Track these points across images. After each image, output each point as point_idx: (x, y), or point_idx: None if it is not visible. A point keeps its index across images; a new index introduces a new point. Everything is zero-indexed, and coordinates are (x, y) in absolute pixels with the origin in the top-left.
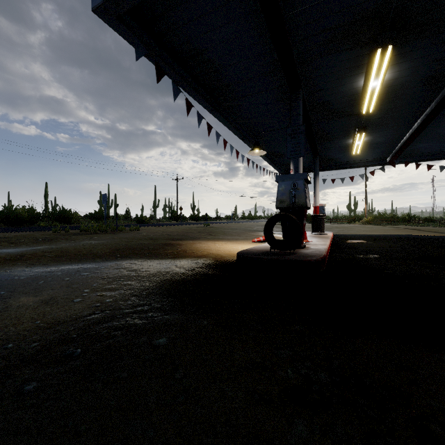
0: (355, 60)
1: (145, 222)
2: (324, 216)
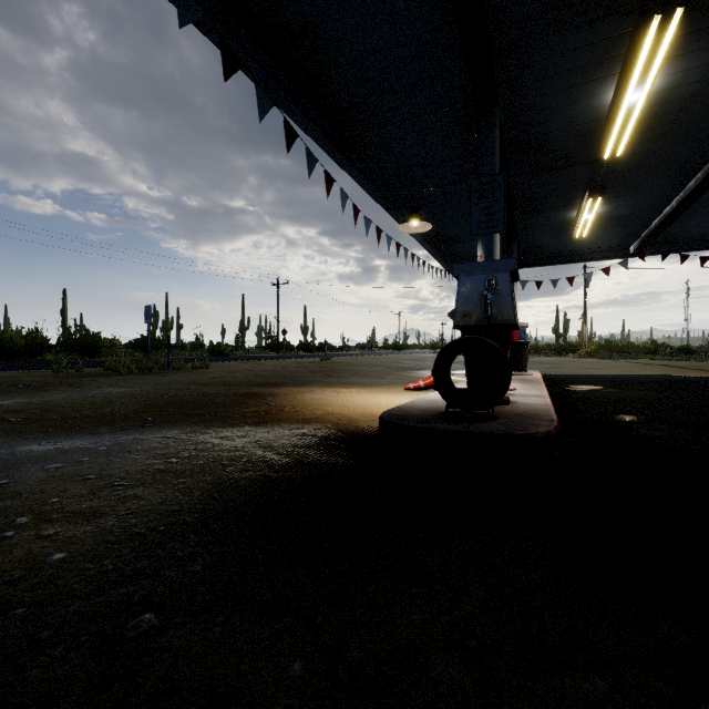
0: (604, 47)
1: (225, 353)
2: (527, 344)
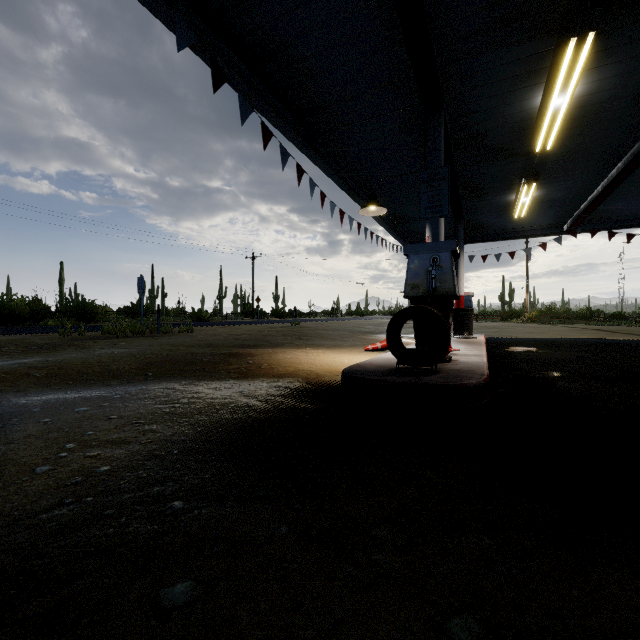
0: (531, 61)
1: (205, 319)
2: (472, 311)
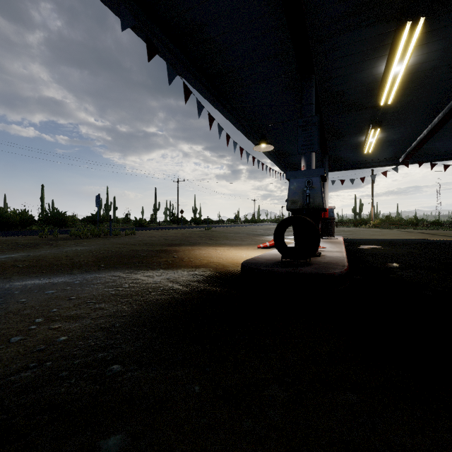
0: (378, 39)
1: (144, 225)
2: (334, 219)
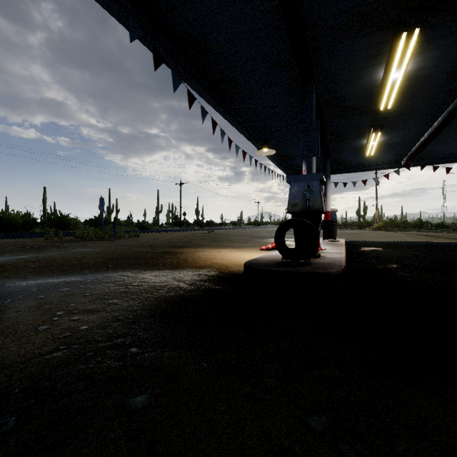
0: (376, 48)
1: (147, 228)
2: (336, 222)
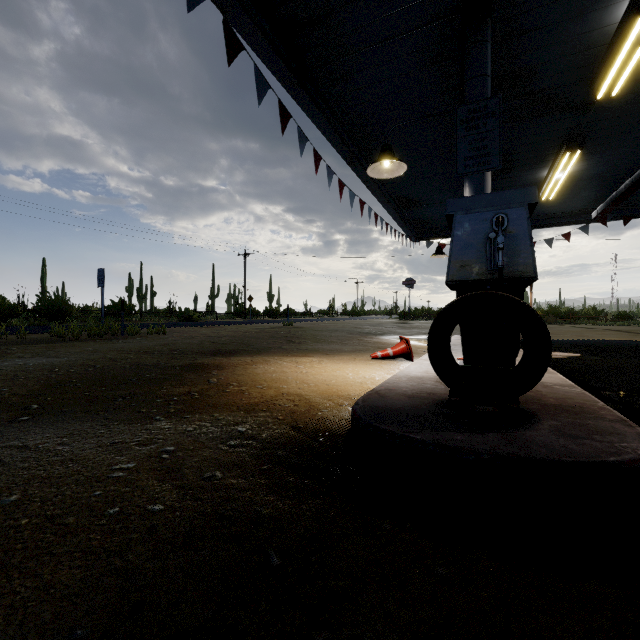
0: None
1: (193, 319)
2: None
